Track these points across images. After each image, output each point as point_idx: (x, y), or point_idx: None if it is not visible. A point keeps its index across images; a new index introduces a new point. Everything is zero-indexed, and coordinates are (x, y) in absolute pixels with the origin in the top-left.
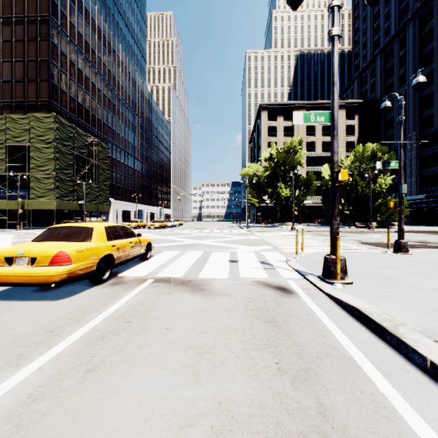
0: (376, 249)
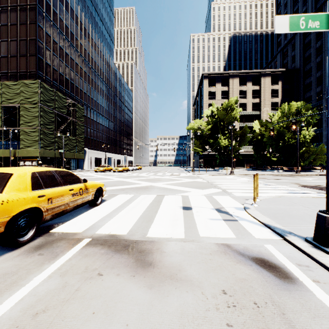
0: (324, 193)
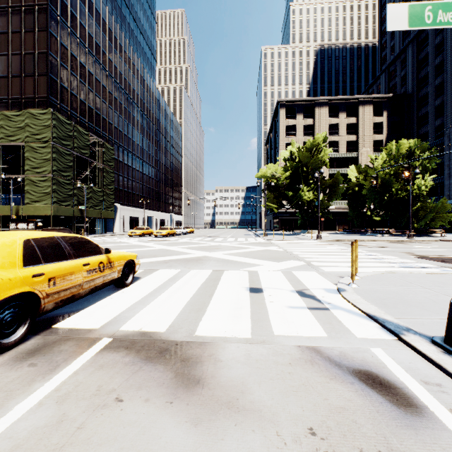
0: (450, 267)
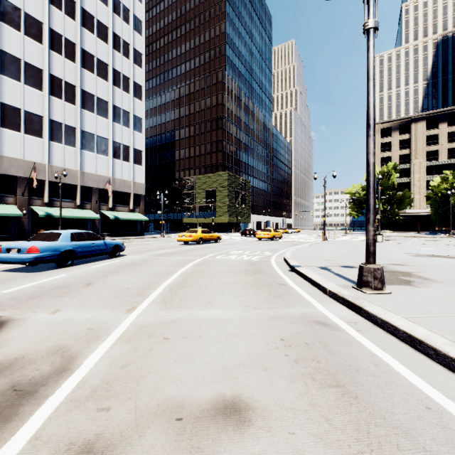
0: None
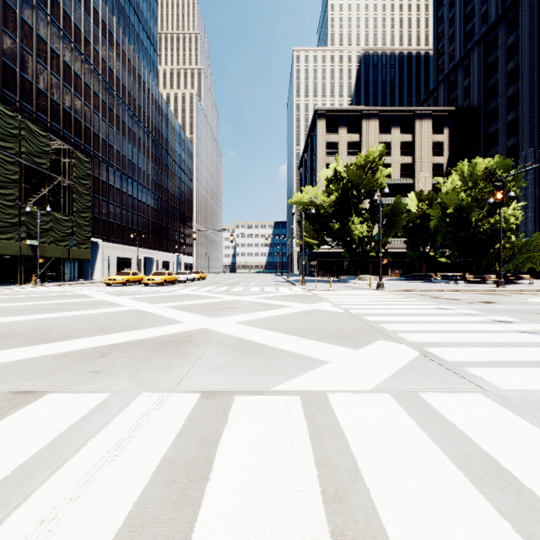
0: None
